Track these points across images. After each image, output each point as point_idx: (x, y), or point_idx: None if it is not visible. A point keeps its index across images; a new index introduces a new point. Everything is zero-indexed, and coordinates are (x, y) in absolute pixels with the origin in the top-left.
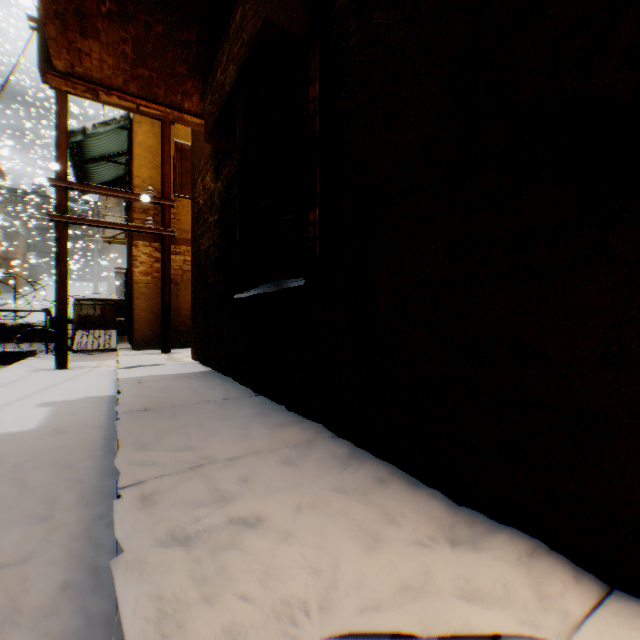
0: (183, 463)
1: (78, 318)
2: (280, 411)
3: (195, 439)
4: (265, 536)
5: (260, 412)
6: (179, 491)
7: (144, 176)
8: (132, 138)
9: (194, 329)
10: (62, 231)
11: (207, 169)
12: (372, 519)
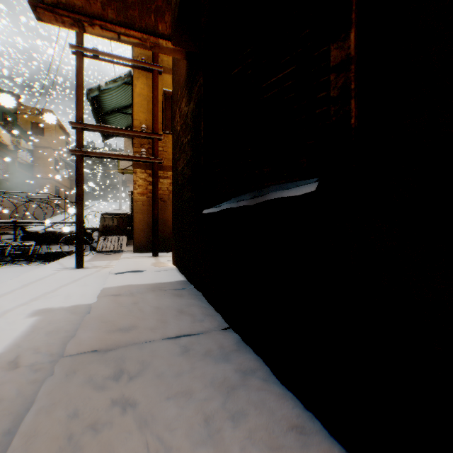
0: None
1: (102, 227)
2: (260, 375)
3: None
4: None
5: (232, 376)
6: None
7: (141, 119)
8: (132, 90)
9: (174, 239)
10: (79, 162)
11: (182, 96)
12: None
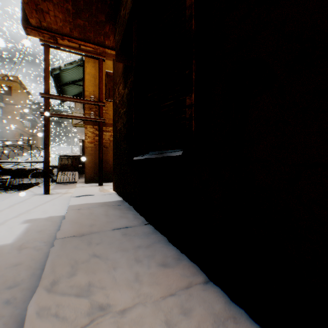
0: (80, 315)
1: (60, 165)
2: (163, 242)
3: (97, 277)
4: None
5: (149, 243)
6: None
7: (90, 90)
8: (84, 70)
9: (114, 174)
10: (47, 121)
11: (120, 82)
12: None
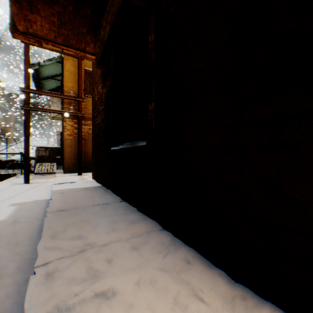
0: (75, 248)
1: (37, 157)
2: (134, 211)
3: (85, 231)
4: (116, 308)
5: (123, 212)
6: (69, 270)
7: (69, 86)
8: (63, 67)
9: (93, 163)
10: (27, 114)
11: (99, 82)
12: (183, 293)
